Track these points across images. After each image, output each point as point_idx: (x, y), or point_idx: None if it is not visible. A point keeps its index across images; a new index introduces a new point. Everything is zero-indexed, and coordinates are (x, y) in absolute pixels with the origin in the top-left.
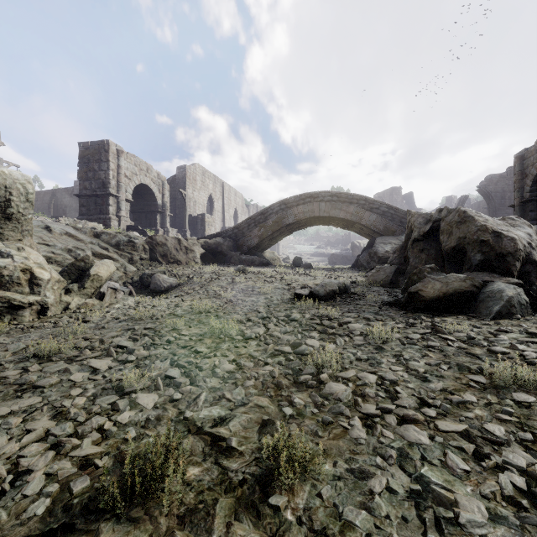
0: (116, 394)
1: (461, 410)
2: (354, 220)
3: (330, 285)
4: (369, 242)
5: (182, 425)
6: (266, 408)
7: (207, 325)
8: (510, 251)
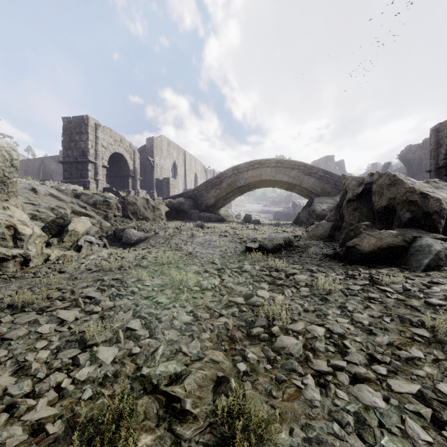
0: (78, 347)
1: (411, 367)
2: (295, 183)
3: (276, 240)
4: (308, 201)
5: (138, 383)
6: (220, 363)
7: (169, 276)
8: (436, 210)
